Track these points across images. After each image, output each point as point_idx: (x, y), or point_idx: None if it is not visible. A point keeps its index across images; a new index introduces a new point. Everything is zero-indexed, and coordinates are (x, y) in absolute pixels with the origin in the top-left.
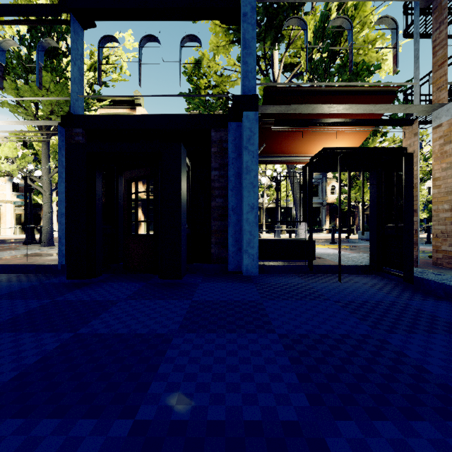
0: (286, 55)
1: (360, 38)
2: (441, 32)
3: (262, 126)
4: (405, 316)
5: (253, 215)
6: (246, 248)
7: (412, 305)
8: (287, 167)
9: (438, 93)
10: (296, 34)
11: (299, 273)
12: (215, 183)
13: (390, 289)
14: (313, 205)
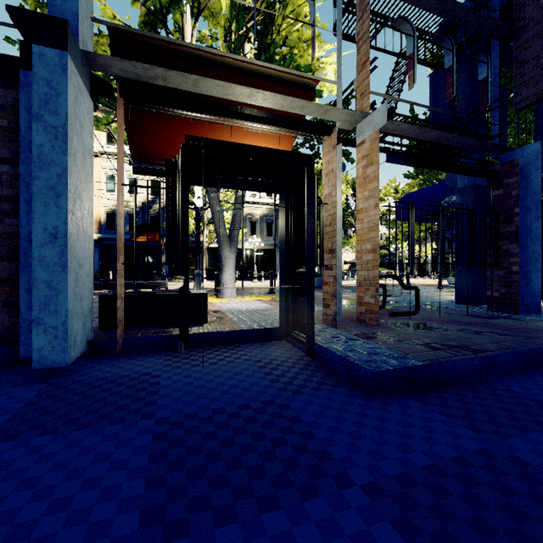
0: (206, 34)
1: (294, 33)
2: (364, 23)
3: (127, 106)
4: (256, 449)
5: (57, 251)
6: (40, 316)
7: (292, 408)
8: (207, 190)
9: (362, 101)
10: (217, 6)
11: (173, 349)
12: (2, 187)
13: (286, 369)
14: (267, 247)
